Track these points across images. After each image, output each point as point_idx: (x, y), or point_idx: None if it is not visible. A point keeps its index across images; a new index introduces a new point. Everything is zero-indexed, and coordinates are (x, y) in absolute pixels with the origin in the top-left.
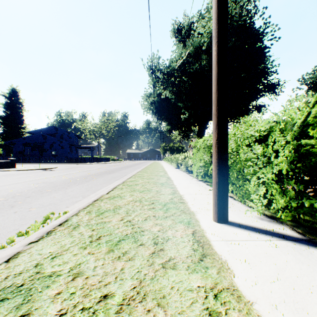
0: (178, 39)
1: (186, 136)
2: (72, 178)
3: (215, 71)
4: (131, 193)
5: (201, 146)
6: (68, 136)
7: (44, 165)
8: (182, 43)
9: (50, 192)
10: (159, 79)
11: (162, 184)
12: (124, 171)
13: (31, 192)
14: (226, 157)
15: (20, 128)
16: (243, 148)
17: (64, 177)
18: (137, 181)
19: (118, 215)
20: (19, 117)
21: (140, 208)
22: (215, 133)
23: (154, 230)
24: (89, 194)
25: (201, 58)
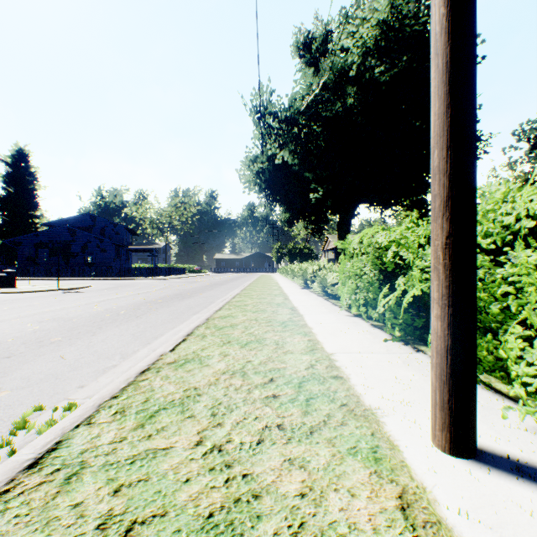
0: (304, 60)
1: (318, 231)
2: (111, 308)
3: (442, 58)
4: (222, 349)
5: (358, 249)
6: (113, 231)
7: (70, 281)
8: (311, 67)
9: (57, 345)
10: (272, 131)
11: (285, 326)
12: (209, 294)
13: (18, 345)
14: (474, 282)
15: (32, 217)
16: (480, 256)
17: (96, 306)
18: (235, 316)
19: (190, 422)
20: (30, 197)
21: (245, 396)
22: (442, 221)
23: (289, 489)
24: (136, 350)
25: (347, 92)
